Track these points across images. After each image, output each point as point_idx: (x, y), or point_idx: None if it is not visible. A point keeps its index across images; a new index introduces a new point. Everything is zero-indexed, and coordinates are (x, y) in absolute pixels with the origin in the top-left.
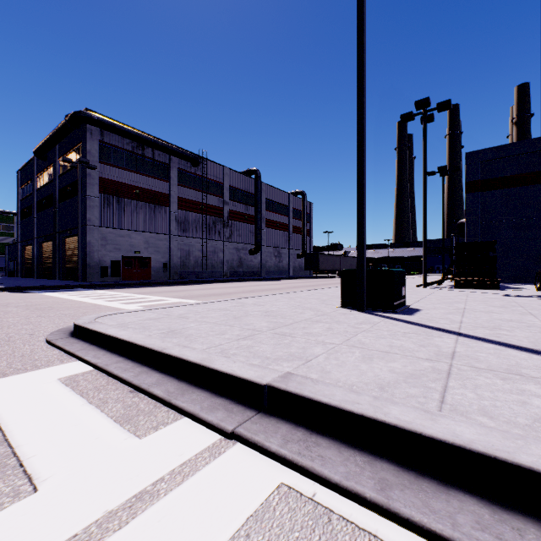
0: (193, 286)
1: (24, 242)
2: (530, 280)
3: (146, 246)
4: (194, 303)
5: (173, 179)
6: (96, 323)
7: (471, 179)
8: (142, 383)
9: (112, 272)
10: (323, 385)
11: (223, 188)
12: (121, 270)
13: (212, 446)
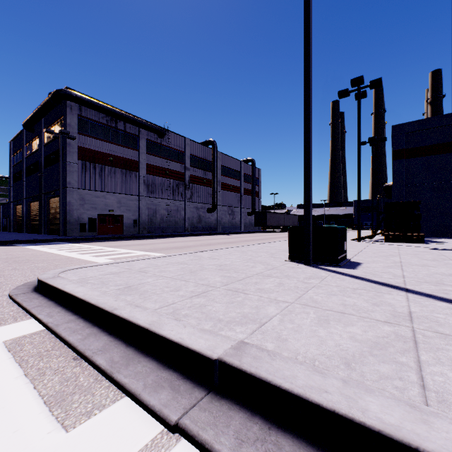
0: (158, 239)
1: (15, 202)
2: (447, 234)
3: (119, 205)
4: (156, 257)
5: (142, 148)
6: (58, 278)
7: (396, 148)
8: (87, 349)
9: (89, 228)
10: (281, 360)
11: (185, 156)
12: (97, 225)
13: (151, 445)
